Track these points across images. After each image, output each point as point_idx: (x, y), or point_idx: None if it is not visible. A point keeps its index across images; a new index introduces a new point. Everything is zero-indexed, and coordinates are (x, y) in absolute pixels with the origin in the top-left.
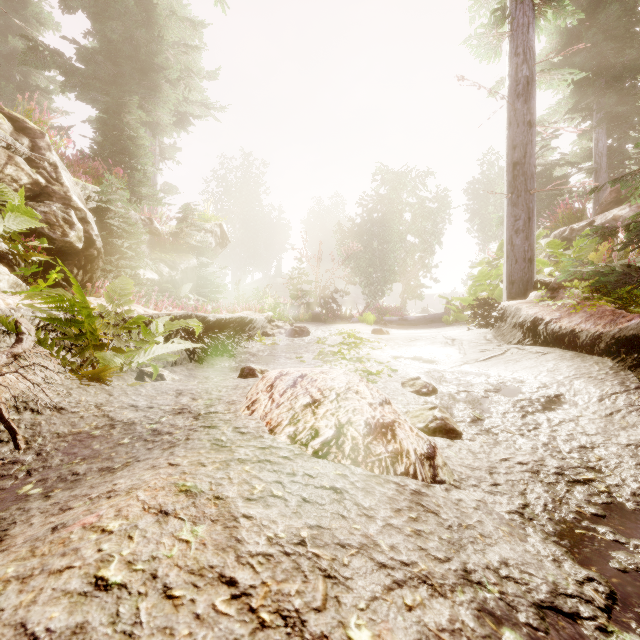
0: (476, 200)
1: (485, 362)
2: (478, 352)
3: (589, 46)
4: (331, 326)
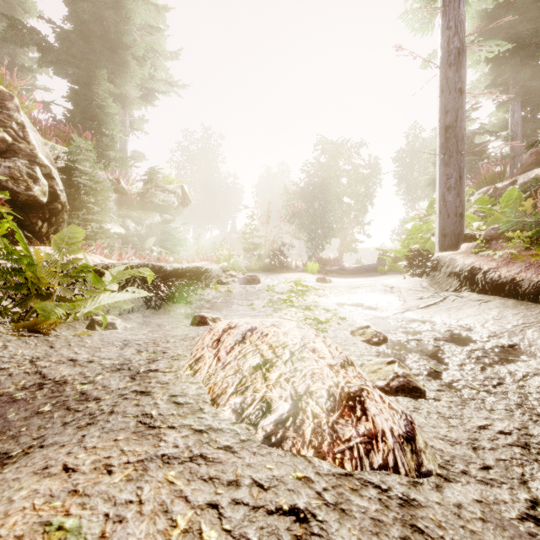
0: (403, 167)
1: (426, 309)
2: (417, 299)
3: (507, 28)
4: (279, 275)
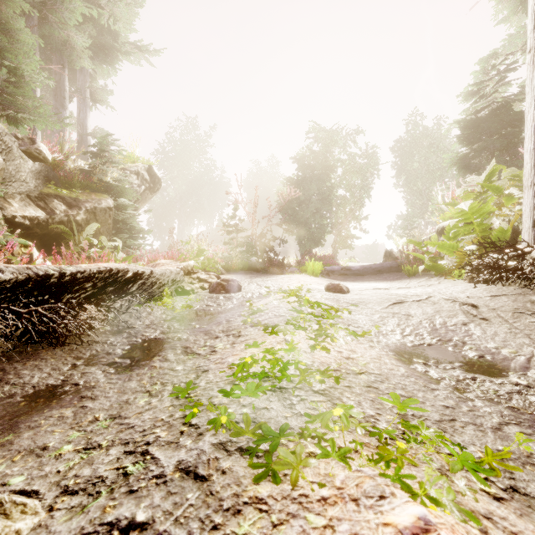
0: (402, 157)
1: None
2: None
3: None
4: (268, 278)
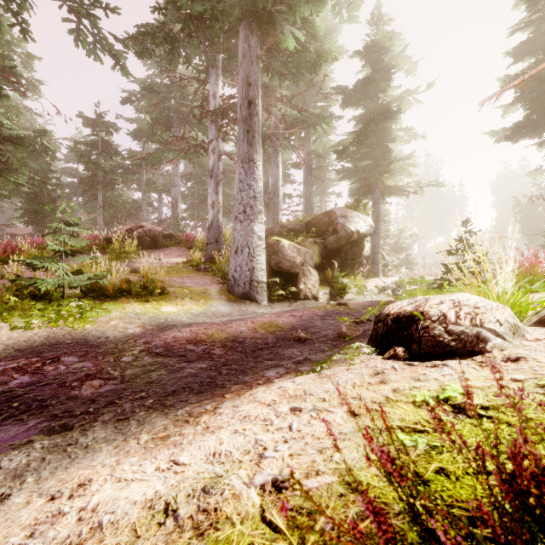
0: None
1: None
2: None
3: None
4: None
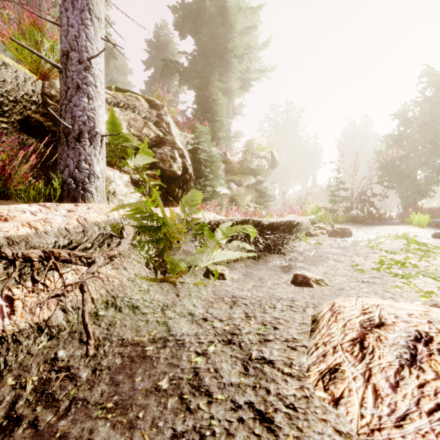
0: None
1: None
2: None
3: None
4: (373, 228)
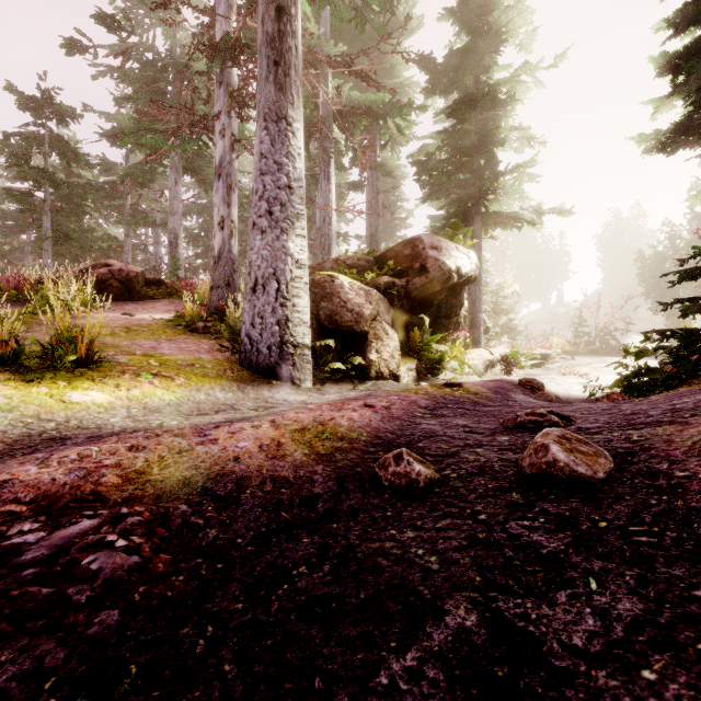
0: None
1: None
2: None
3: None
4: (601, 358)
